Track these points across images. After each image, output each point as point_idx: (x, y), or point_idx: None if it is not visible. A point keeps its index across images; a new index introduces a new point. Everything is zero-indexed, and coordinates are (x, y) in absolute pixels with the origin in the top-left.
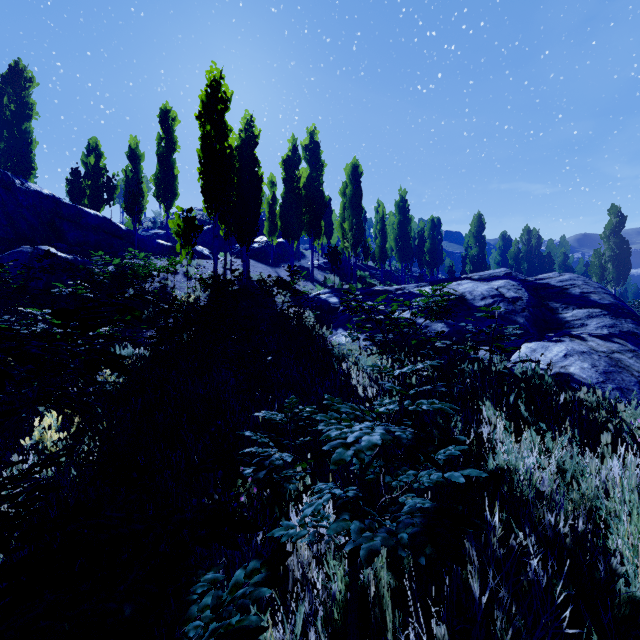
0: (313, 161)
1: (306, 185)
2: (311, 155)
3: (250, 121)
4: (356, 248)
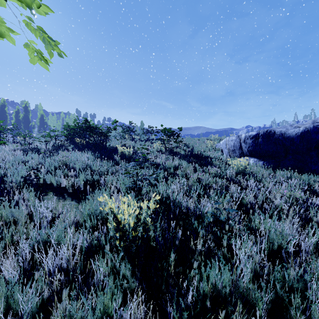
0: (26, 111)
1: (23, 117)
2: (25, 109)
3: (4, 101)
4: (42, 133)
